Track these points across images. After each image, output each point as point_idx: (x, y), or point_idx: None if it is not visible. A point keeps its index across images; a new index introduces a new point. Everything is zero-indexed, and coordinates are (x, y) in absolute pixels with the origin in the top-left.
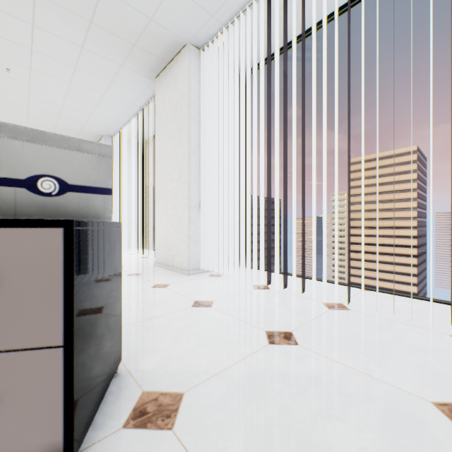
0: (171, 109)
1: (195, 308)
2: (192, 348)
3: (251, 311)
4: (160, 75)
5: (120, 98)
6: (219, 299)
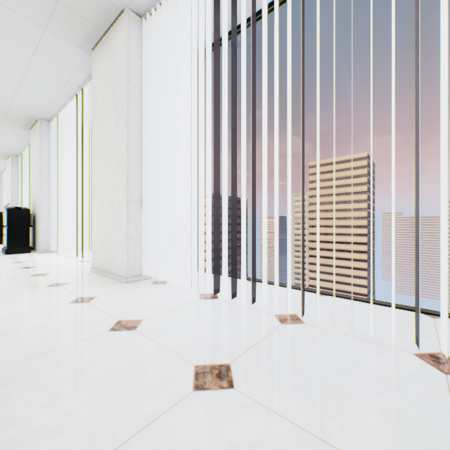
0: (109, 87)
1: (113, 333)
2: (72, 411)
3: (185, 333)
4: (97, 47)
5: (51, 72)
6: (151, 317)
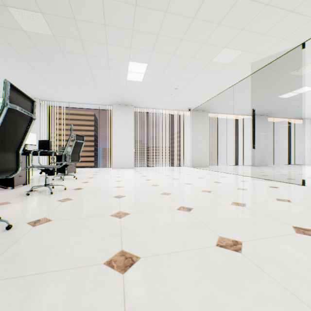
0: None
1: None
2: None
3: None
4: None
5: None
6: None
